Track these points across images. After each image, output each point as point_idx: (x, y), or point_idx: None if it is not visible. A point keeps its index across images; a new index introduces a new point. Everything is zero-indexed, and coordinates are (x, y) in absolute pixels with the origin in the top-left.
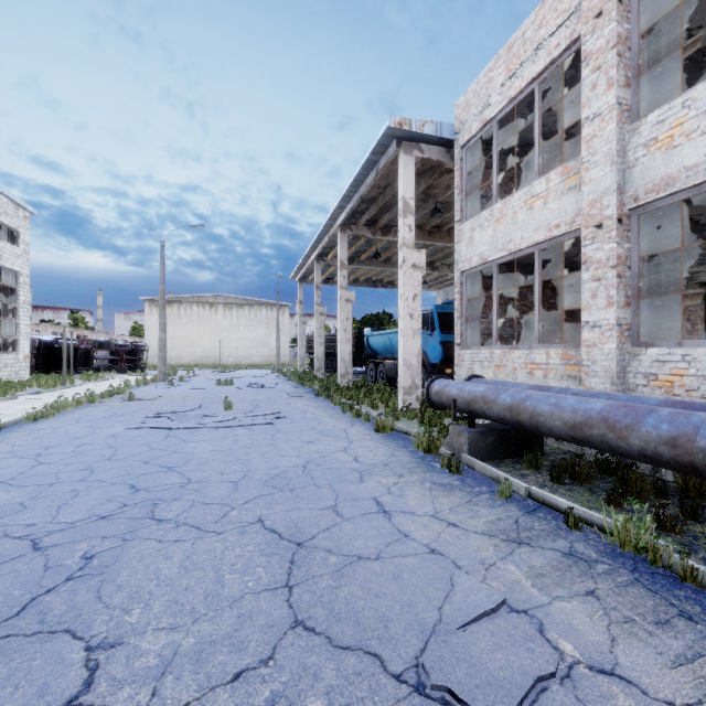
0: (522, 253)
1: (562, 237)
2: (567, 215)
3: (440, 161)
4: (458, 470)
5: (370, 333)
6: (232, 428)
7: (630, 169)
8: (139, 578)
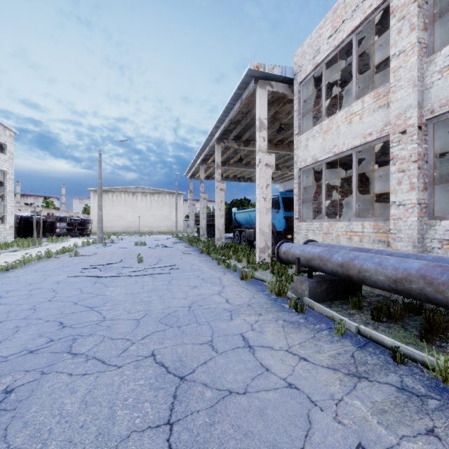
0: (343, 154)
1: (373, 142)
2: (378, 126)
3: (284, 93)
4: (302, 310)
5: (236, 211)
6: (141, 276)
7: (427, 90)
8: (44, 414)
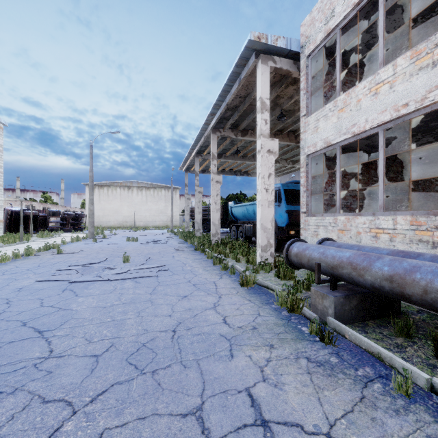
0: (365, 134)
1: (409, 115)
2: (417, 93)
3: (289, 71)
4: (330, 340)
5: (233, 205)
6: (122, 281)
7: None
8: None
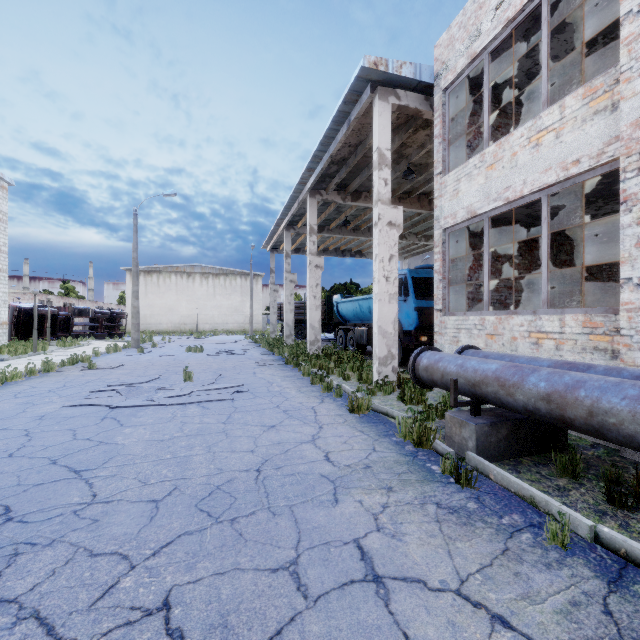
0: (523, 201)
1: (581, 176)
2: (592, 146)
3: (418, 110)
4: (469, 481)
5: (339, 300)
6: (184, 406)
7: None
8: None
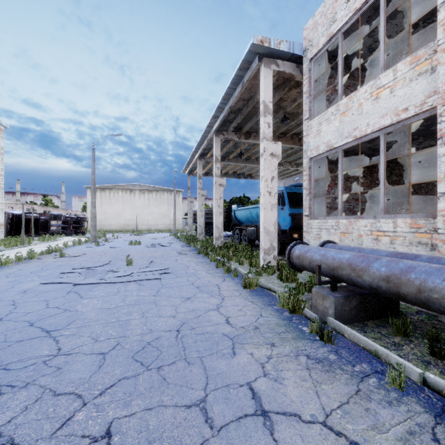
0: (366, 138)
1: (409, 120)
2: (417, 98)
3: (292, 74)
4: (330, 339)
5: (236, 208)
6: (126, 283)
7: None
8: None
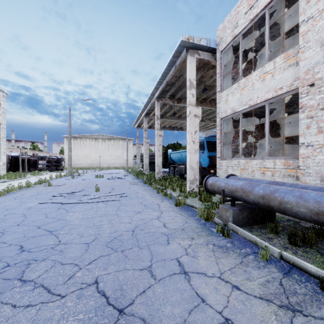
0: (257, 106)
1: (283, 95)
2: (287, 81)
3: (209, 60)
4: (228, 235)
5: (171, 152)
6: (96, 203)
7: None
8: None
